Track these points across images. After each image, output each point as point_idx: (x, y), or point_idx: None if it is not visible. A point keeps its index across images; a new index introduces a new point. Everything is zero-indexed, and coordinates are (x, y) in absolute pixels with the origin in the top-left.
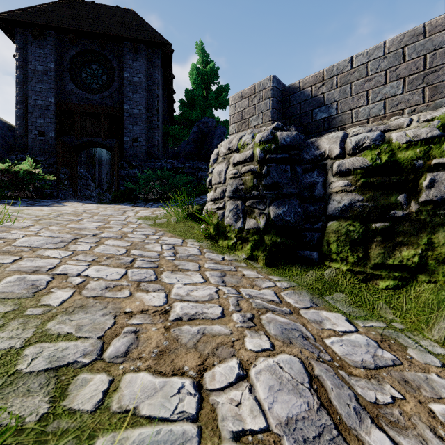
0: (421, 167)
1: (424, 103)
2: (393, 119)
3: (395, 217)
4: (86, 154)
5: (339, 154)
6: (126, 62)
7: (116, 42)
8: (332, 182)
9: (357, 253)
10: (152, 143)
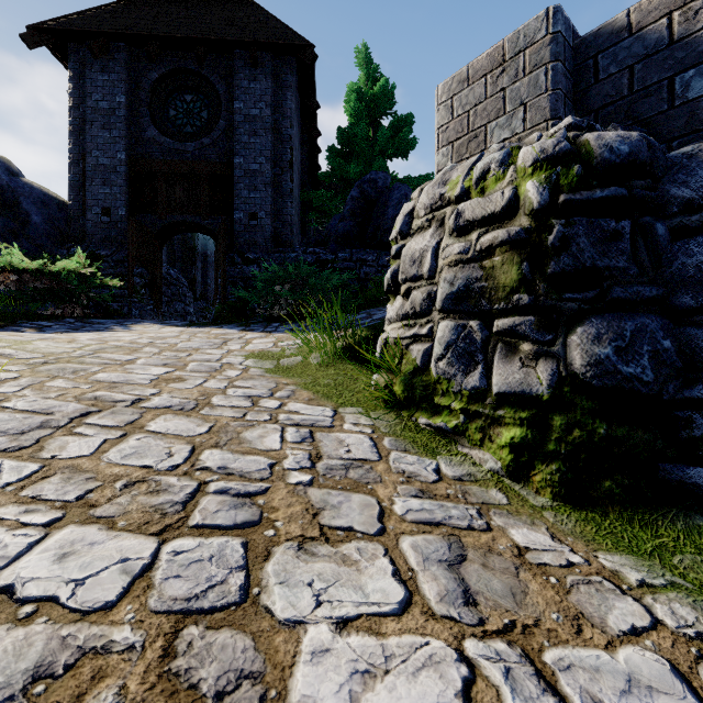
0: None
1: None
2: None
3: None
4: (182, 245)
5: None
6: (239, 85)
7: (222, 51)
8: None
9: None
10: (282, 220)
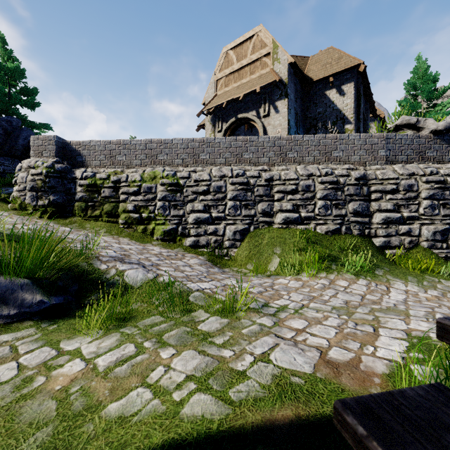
0: (102, 186)
1: (111, 166)
2: (102, 169)
3: (95, 201)
4: None
5: (80, 178)
6: None
7: None
8: (78, 188)
9: (84, 213)
10: None
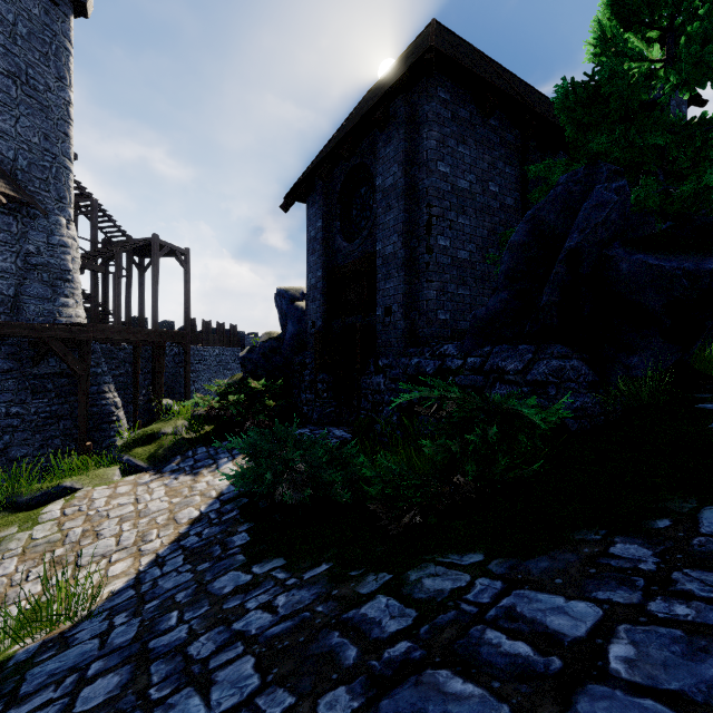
0: None
1: None
2: None
3: None
4: None
5: None
6: (378, 157)
7: (370, 128)
8: None
9: None
10: (418, 309)
